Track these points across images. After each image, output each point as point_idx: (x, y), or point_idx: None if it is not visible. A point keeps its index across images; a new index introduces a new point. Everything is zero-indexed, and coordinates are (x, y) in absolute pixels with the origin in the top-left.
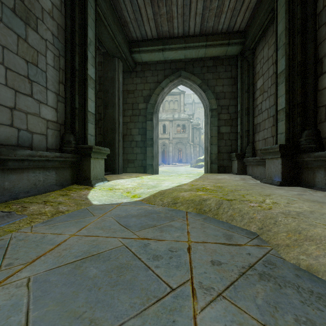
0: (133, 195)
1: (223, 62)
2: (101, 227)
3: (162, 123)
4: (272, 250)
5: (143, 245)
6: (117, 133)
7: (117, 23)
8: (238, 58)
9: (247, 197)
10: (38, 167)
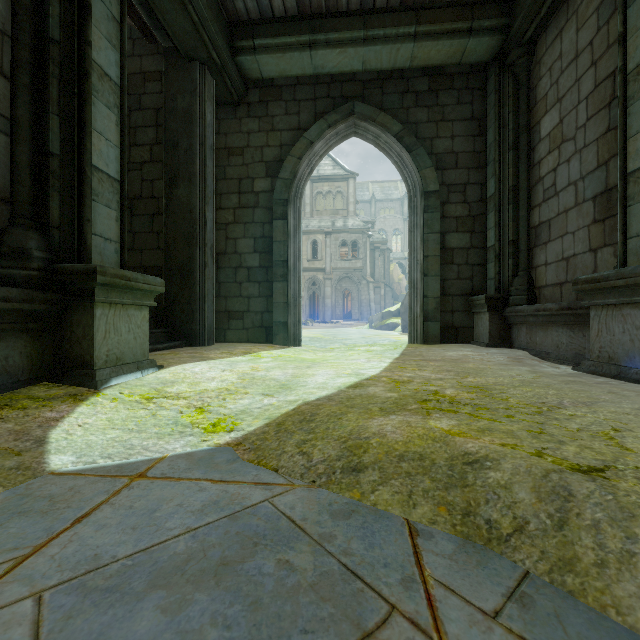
0: (212, 423)
1: (453, 83)
2: None
3: (311, 237)
4: None
5: None
6: (199, 246)
7: None
8: (488, 71)
9: None
10: None
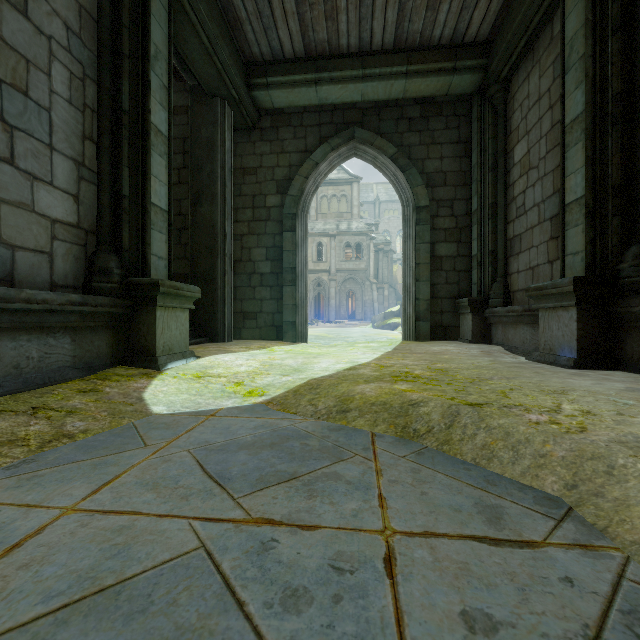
0: (248, 391)
1: (441, 110)
2: (153, 483)
3: (316, 240)
4: (630, 566)
5: (257, 545)
6: (220, 256)
7: (219, 20)
8: (472, 101)
9: (515, 398)
10: (24, 326)
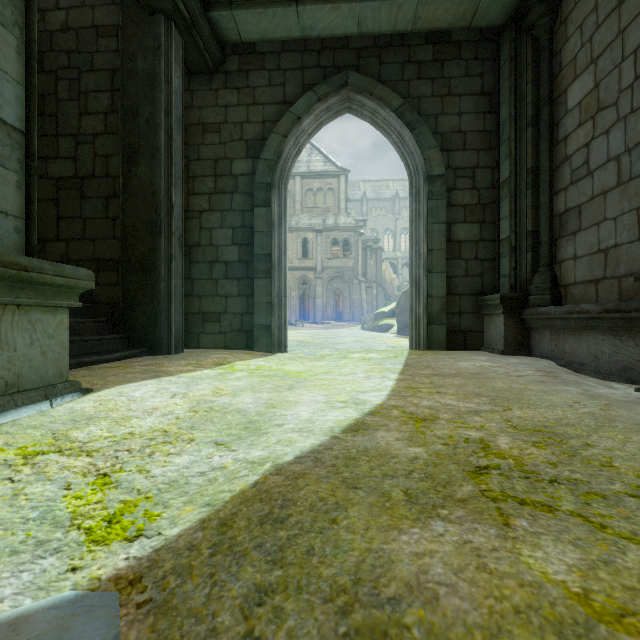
0: (109, 514)
1: (460, 52)
2: None
3: (301, 235)
4: None
5: None
6: (164, 234)
7: None
8: (501, 38)
9: None
10: None
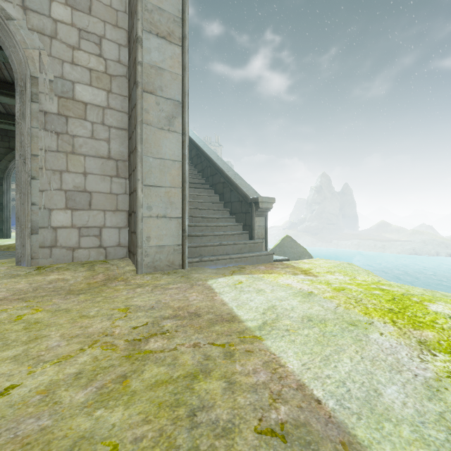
0: None
1: None
2: None
3: None
4: None
5: None
6: None
7: None
8: None
9: None
10: None
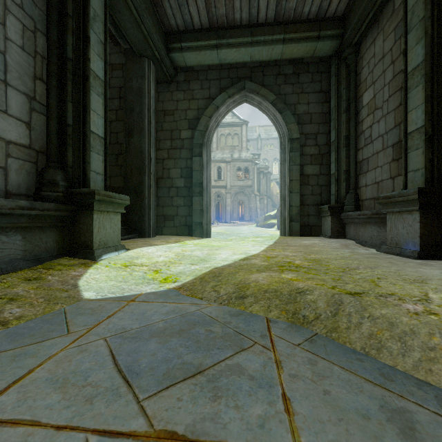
0: (164, 278)
1: (308, 69)
2: (62, 379)
3: (217, 165)
4: None
5: None
6: (147, 174)
7: None
8: (331, 61)
9: (386, 287)
10: None
